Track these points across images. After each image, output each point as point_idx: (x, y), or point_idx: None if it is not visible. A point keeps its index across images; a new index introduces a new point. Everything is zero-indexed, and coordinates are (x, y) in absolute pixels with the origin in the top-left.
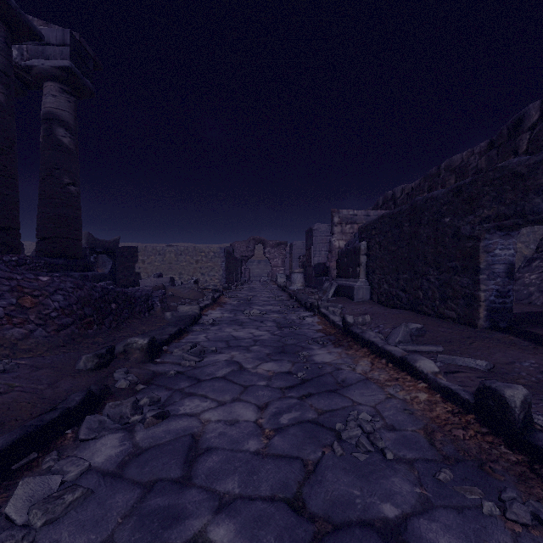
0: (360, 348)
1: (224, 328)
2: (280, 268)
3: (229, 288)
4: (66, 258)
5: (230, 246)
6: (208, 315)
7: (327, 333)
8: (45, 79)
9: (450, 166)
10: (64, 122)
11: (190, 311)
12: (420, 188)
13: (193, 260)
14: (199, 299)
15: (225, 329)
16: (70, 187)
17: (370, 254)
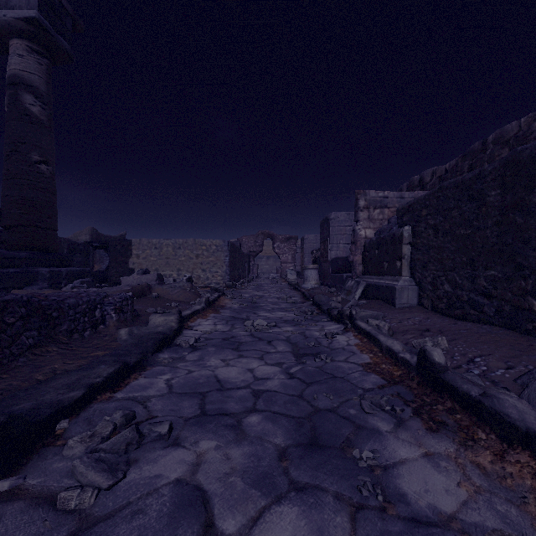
0: (501, 445)
1: (208, 358)
2: (290, 264)
3: (233, 286)
4: (34, 250)
5: (237, 241)
6: (193, 327)
7: (385, 374)
8: (10, 35)
9: (501, 138)
10: (32, 87)
11: (160, 326)
12: (457, 169)
13: (193, 255)
14: (191, 301)
15: (208, 360)
16: (41, 166)
17: (417, 242)
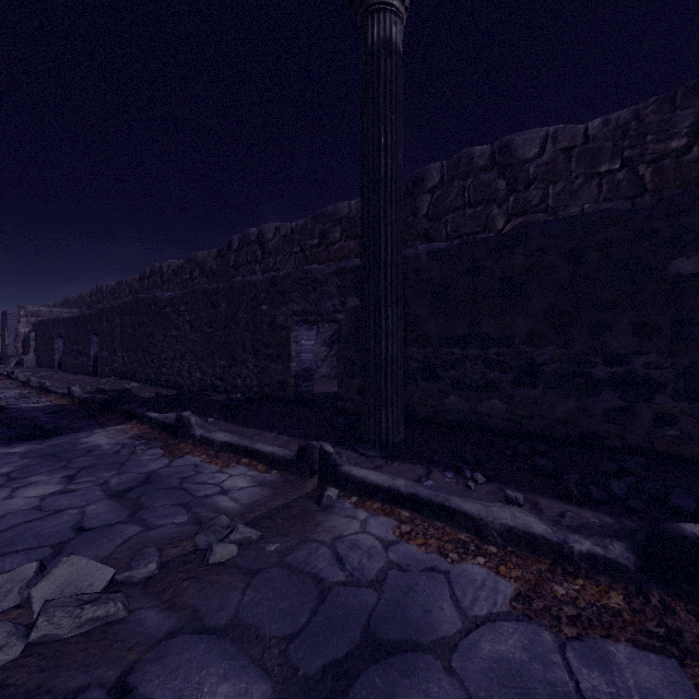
0: None
1: None
2: None
3: None
4: None
5: None
6: None
7: None
8: None
9: (127, 282)
10: None
11: None
12: (116, 290)
13: None
14: None
15: None
16: None
17: (37, 340)
